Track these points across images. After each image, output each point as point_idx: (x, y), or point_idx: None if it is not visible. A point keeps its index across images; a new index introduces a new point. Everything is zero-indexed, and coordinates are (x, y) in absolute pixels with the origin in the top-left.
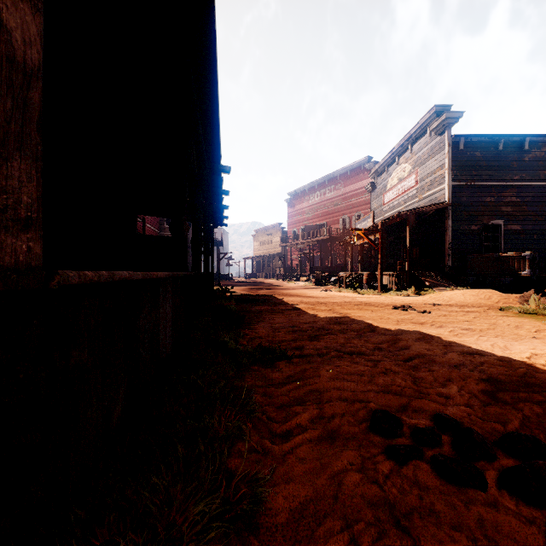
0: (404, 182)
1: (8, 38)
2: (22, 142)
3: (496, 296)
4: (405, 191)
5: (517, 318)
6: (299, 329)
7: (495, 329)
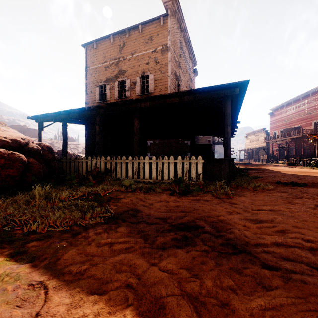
0: None
1: (228, 136)
2: (229, 145)
3: None
4: None
5: None
6: (267, 175)
7: None
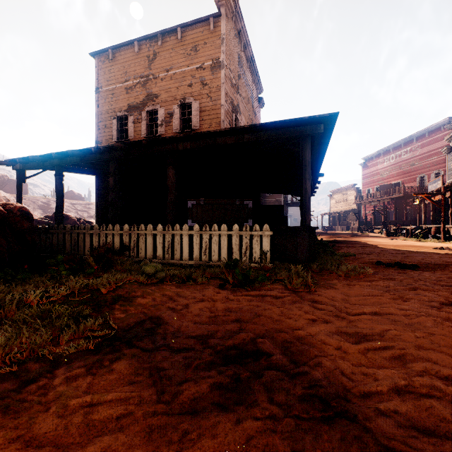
0: None
1: (308, 195)
2: (309, 209)
3: None
4: None
5: None
6: (361, 252)
7: None
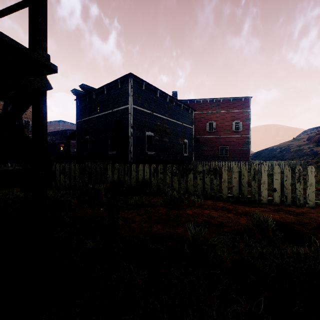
0: None
1: None
2: None
3: None
4: None
5: None
6: None
7: None
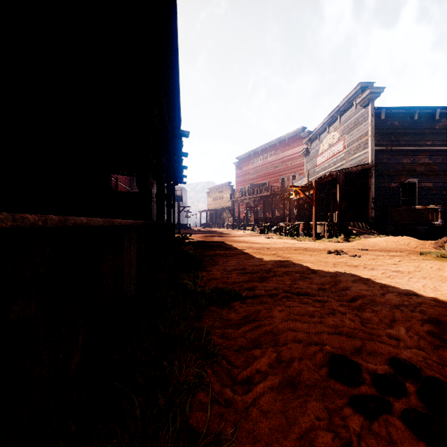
0: (334, 148)
1: None
2: None
3: (414, 242)
4: (334, 155)
5: (437, 261)
6: (250, 271)
7: (421, 271)
